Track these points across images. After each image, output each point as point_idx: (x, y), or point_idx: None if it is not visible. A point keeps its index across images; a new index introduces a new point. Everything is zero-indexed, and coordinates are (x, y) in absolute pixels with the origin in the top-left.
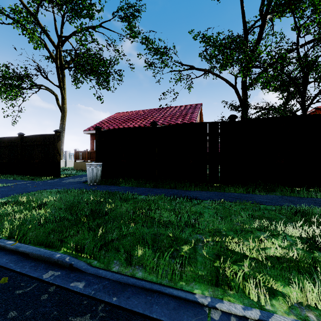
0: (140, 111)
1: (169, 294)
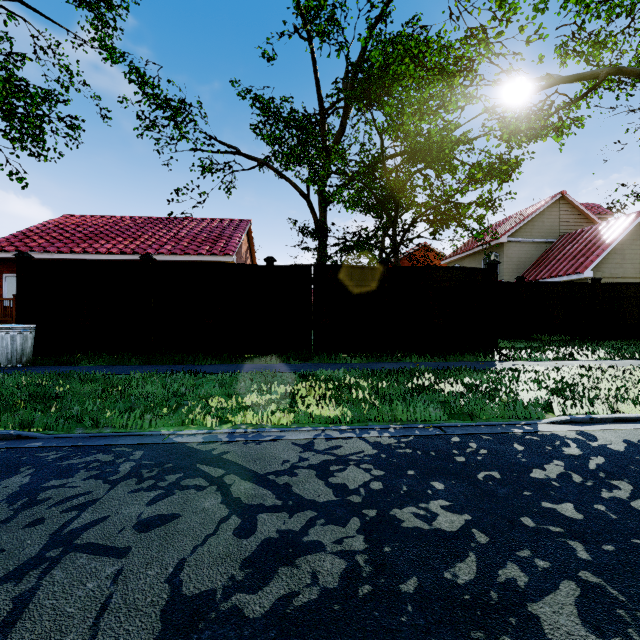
0: (124, 219)
1: (137, 435)
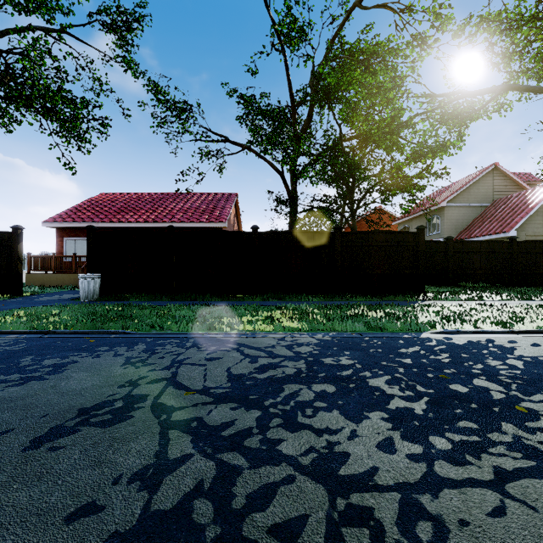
0: (144, 195)
1: (186, 333)
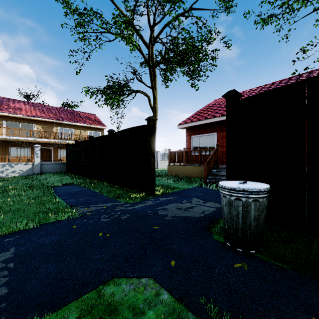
0: (253, 89)
1: None
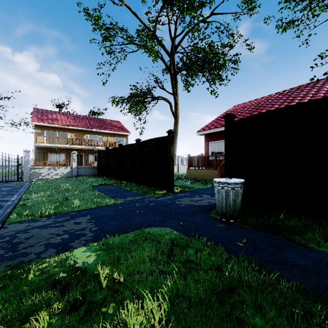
0: (272, 95)
1: None
